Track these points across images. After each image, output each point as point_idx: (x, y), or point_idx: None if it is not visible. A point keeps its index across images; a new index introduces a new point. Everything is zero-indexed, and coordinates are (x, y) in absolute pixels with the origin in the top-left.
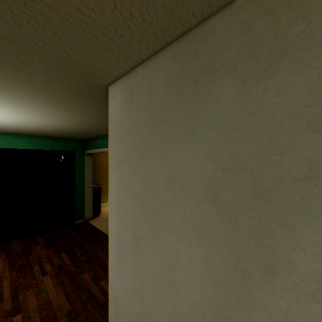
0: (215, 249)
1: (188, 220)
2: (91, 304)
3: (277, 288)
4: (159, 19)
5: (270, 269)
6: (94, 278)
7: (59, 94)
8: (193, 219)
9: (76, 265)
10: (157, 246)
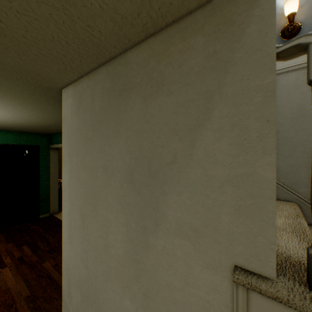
0: (131, 215)
1: (116, 197)
2: (51, 287)
3: (160, 233)
4: (91, 48)
5: (157, 222)
6: (56, 265)
7: (15, 93)
8: (119, 196)
9: (38, 256)
10: (97, 220)
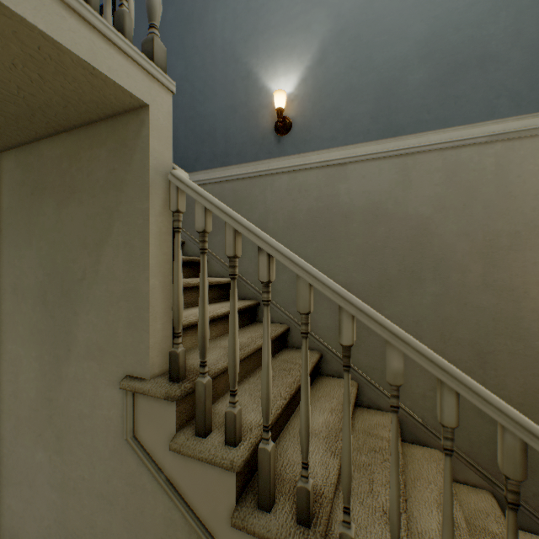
0: (44, 345)
1: (28, 324)
2: None
3: (73, 359)
4: None
5: (70, 348)
6: None
7: None
8: (32, 323)
9: None
10: (5, 360)
